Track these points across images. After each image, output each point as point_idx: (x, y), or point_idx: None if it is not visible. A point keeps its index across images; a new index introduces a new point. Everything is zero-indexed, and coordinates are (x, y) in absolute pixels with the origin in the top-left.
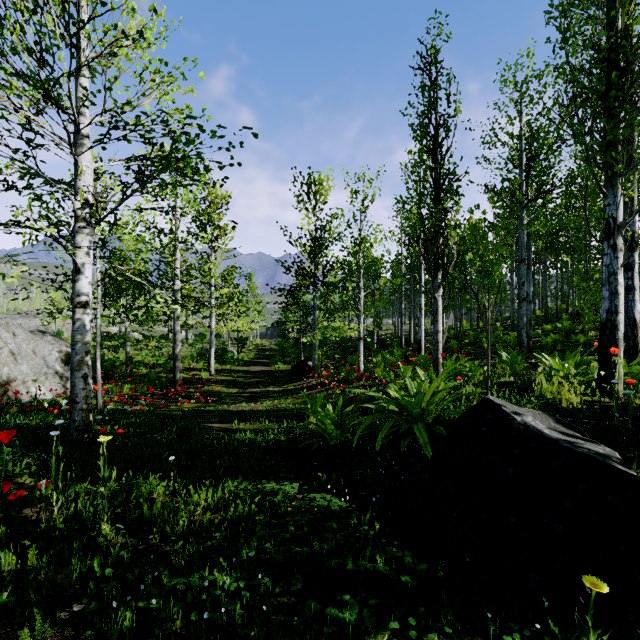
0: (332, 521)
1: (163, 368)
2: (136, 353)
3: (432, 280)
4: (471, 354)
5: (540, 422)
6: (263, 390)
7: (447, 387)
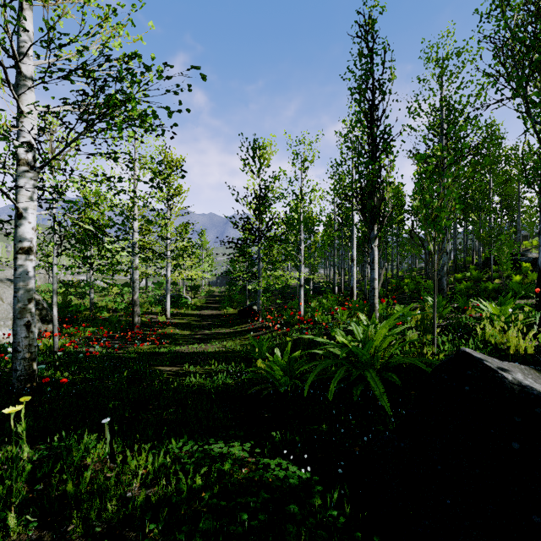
0: (293, 503)
1: (124, 312)
2: (101, 299)
3: (369, 231)
4: (395, 299)
5: (533, 380)
6: (213, 332)
7: (393, 332)
